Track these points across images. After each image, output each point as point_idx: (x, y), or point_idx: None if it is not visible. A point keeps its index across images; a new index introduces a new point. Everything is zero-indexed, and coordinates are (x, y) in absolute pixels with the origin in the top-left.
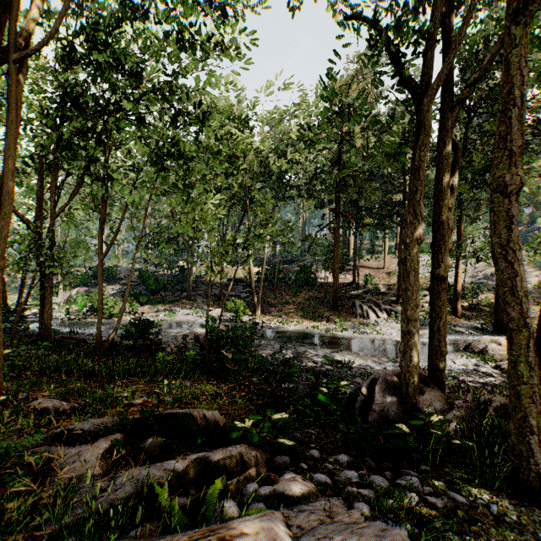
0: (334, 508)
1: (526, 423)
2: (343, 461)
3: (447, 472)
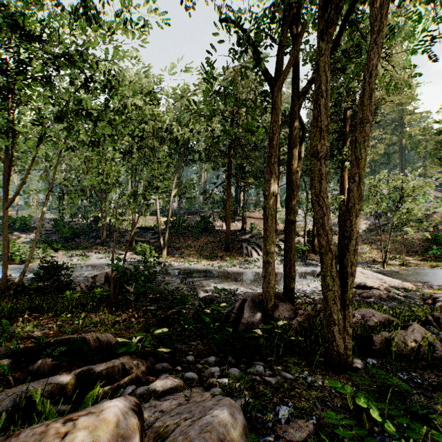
0: (193, 394)
1: (331, 318)
2: (211, 361)
3: (285, 360)
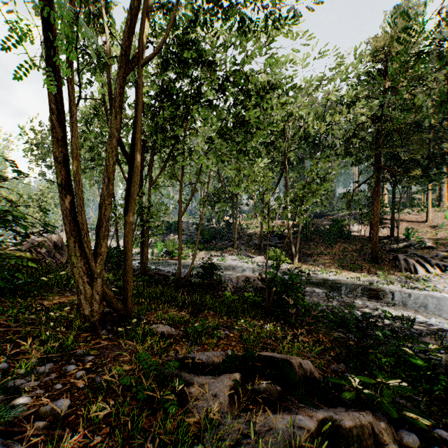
0: None
1: None
2: None
3: None
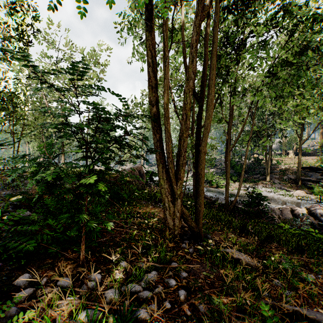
0: None
1: None
2: None
3: None
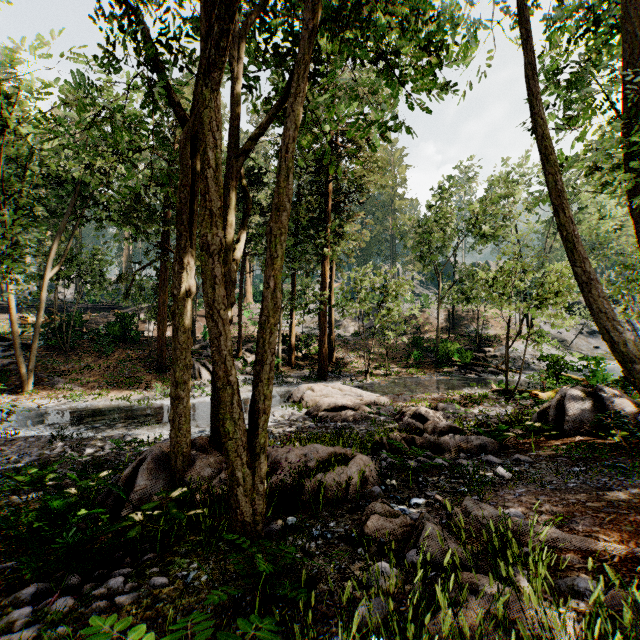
0: None
1: (235, 476)
2: (27, 595)
3: (174, 552)
